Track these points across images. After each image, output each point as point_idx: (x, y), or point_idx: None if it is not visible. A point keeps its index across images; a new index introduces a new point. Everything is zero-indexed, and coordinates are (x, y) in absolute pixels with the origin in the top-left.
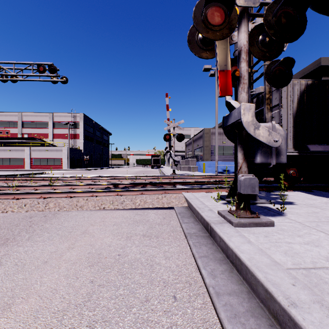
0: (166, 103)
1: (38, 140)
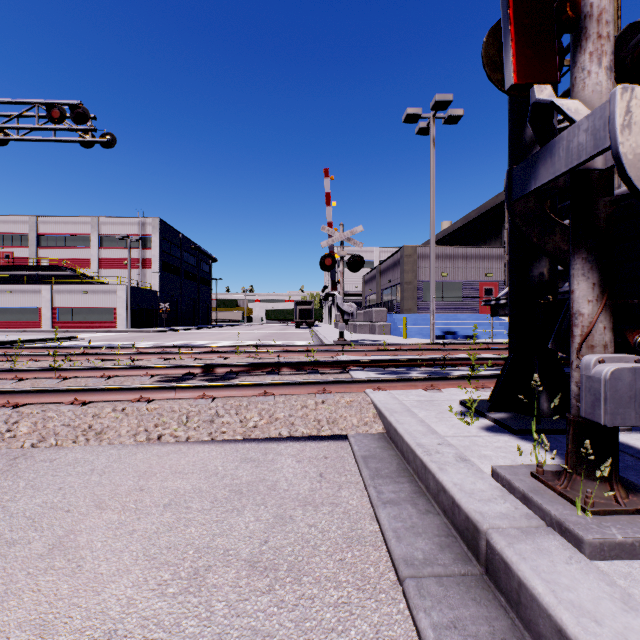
0: (326, 189)
1: (68, 271)
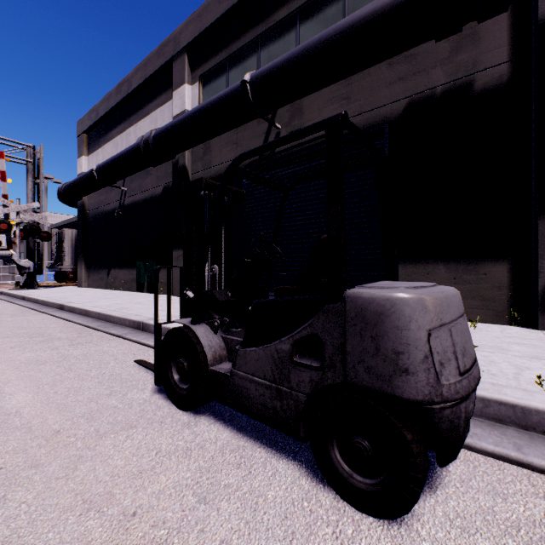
0: None
1: None
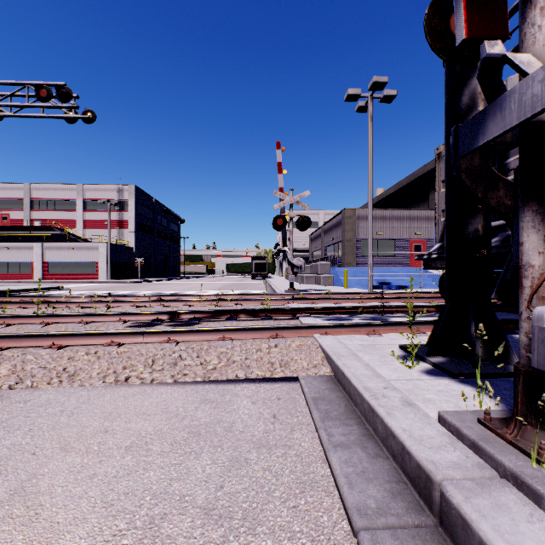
0: (278, 159)
1: (57, 230)
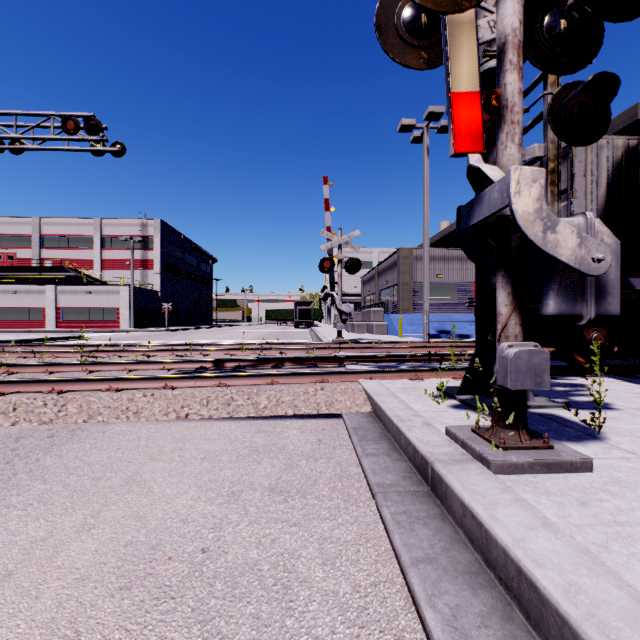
0: (325, 195)
1: (72, 271)
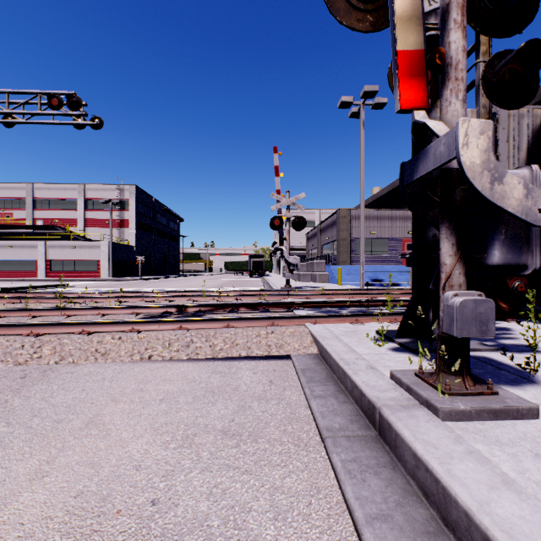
0: (275, 163)
1: (59, 229)
